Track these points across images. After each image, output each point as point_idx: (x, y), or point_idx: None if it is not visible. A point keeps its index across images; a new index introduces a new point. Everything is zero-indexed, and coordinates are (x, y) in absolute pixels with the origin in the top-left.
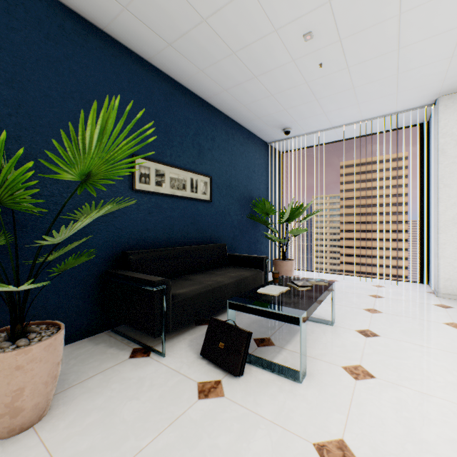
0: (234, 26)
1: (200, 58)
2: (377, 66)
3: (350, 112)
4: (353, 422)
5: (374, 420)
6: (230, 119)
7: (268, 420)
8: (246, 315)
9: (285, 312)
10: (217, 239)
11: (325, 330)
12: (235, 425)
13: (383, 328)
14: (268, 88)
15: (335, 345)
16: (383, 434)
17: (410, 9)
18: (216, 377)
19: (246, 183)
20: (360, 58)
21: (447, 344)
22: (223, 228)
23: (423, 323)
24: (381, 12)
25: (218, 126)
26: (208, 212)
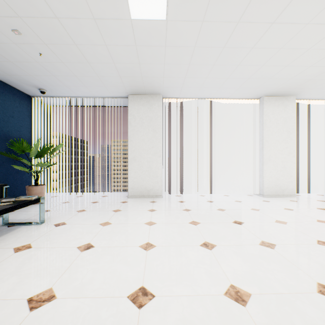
0: None
1: None
2: (83, 68)
3: (85, 90)
4: None
5: None
6: None
7: None
8: None
9: None
10: None
11: (30, 229)
12: None
13: (75, 219)
14: (4, 55)
15: (26, 236)
16: None
17: (80, 44)
18: None
19: (1, 125)
20: (68, 60)
21: (100, 220)
22: None
23: (101, 212)
24: (63, 39)
25: None
26: None
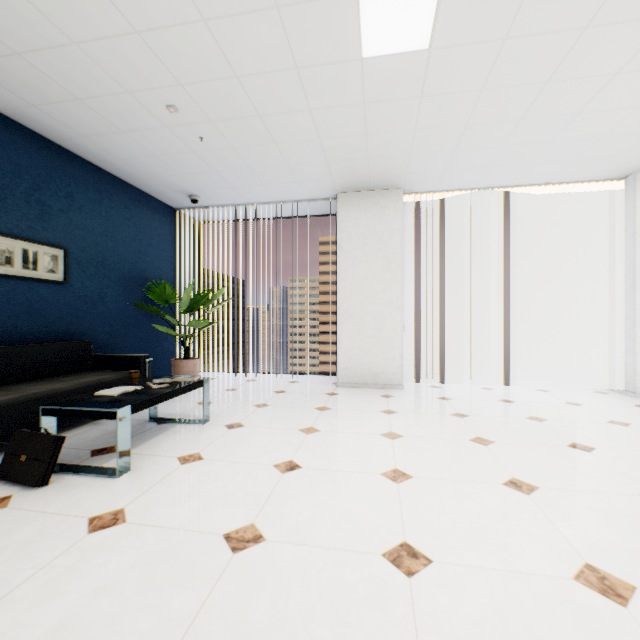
0: (68, 73)
1: (26, 92)
2: (264, 154)
3: (262, 191)
4: (147, 494)
5: (169, 489)
6: (106, 172)
7: (52, 513)
8: (102, 429)
9: (104, 408)
10: (79, 335)
11: (192, 430)
12: (5, 525)
13: (256, 419)
14: (147, 147)
15: (189, 440)
16: (167, 496)
17: (267, 115)
18: (8, 493)
19: (136, 259)
20: (243, 143)
21: (298, 424)
22: (92, 319)
23: (297, 410)
24: (241, 109)
25: (82, 179)
26: (61, 297)
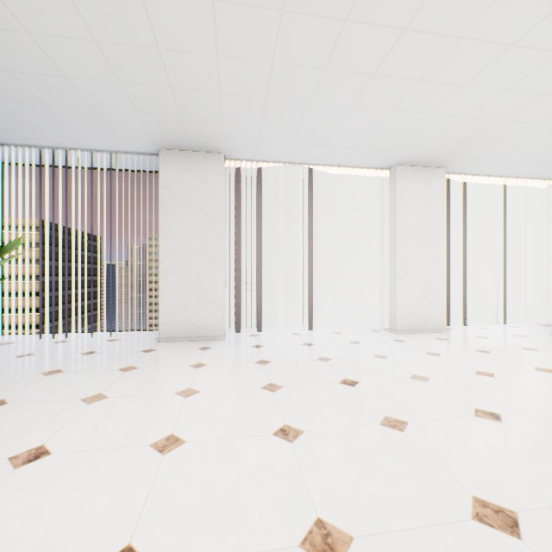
0: None
1: None
2: (55, 87)
3: (69, 134)
4: None
5: None
6: None
7: None
8: None
9: None
10: None
11: None
12: None
13: (32, 391)
14: None
15: None
16: None
17: (39, 34)
18: None
19: None
20: (19, 66)
21: (85, 391)
22: None
23: (95, 374)
24: None
25: None
26: None
